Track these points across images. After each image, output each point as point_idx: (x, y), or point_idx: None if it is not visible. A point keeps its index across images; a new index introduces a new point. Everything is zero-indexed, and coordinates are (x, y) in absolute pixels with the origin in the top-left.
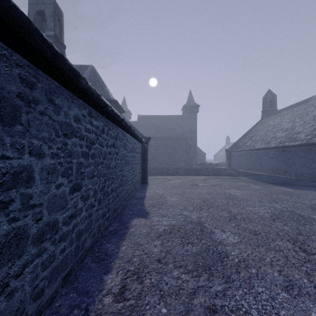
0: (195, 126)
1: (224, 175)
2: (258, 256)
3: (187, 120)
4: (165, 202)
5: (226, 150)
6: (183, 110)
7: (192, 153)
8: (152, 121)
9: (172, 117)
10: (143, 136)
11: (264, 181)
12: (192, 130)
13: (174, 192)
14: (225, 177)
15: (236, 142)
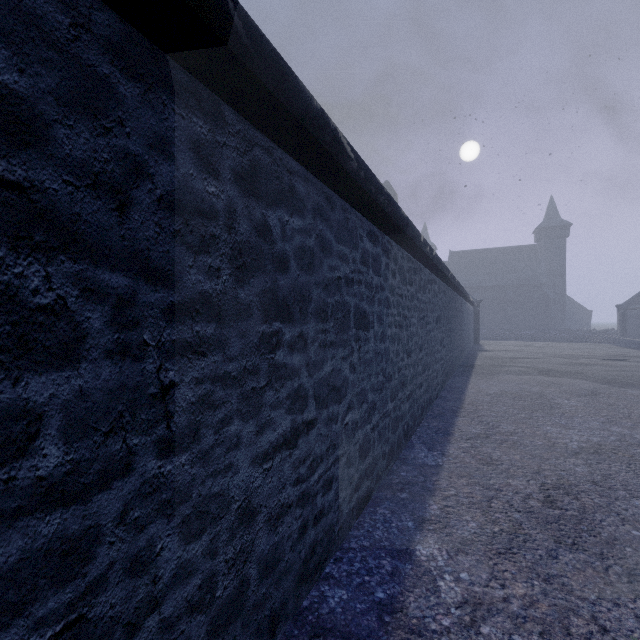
0: (561, 262)
1: (587, 342)
2: (537, 356)
3: (545, 253)
4: (498, 349)
5: (618, 307)
6: (535, 236)
7: (556, 311)
8: (475, 259)
9: (512, 249)
10: (474, 299)
11: (627, 347)
12: (554, 270)
13: (505, 347)
14: (581, 343)
15: (639, 293)
